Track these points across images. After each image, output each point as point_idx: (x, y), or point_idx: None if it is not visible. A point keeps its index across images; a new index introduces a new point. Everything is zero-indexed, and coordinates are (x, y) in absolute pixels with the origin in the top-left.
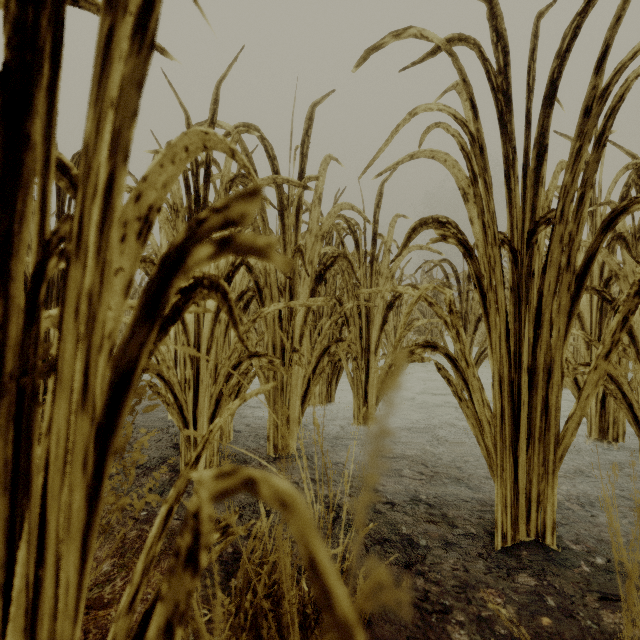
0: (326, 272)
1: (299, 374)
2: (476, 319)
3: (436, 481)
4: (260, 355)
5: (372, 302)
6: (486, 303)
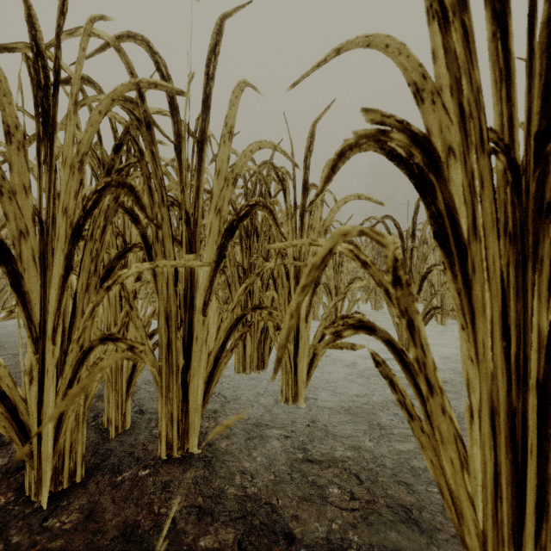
0: (239, 224)
1: (202, 351)
2: (421, 278)
3: (374, 514)
4: (116, 338)
5: (302, 261)
6: (466, 264)
